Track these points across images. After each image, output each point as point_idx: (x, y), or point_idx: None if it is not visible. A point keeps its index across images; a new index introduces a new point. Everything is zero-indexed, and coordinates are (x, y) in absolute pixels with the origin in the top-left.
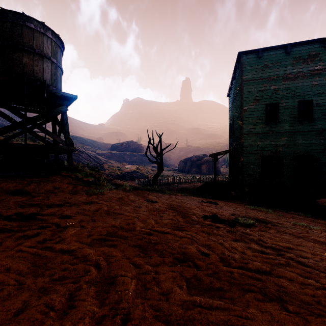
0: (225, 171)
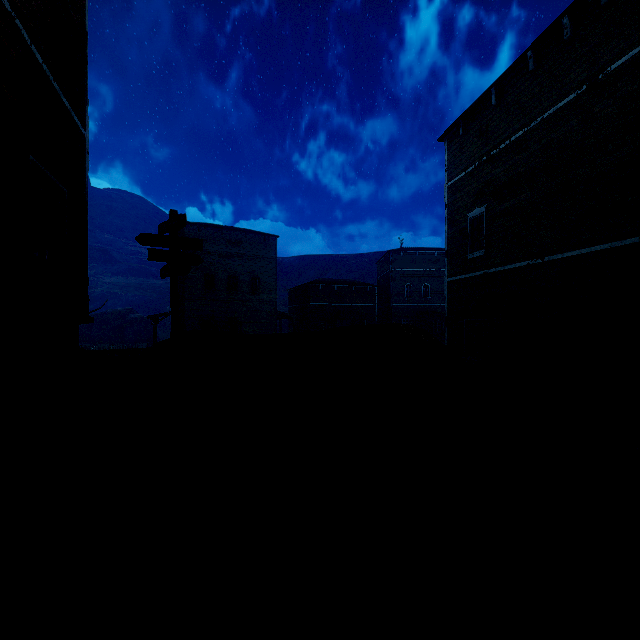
0: (166, 336)
